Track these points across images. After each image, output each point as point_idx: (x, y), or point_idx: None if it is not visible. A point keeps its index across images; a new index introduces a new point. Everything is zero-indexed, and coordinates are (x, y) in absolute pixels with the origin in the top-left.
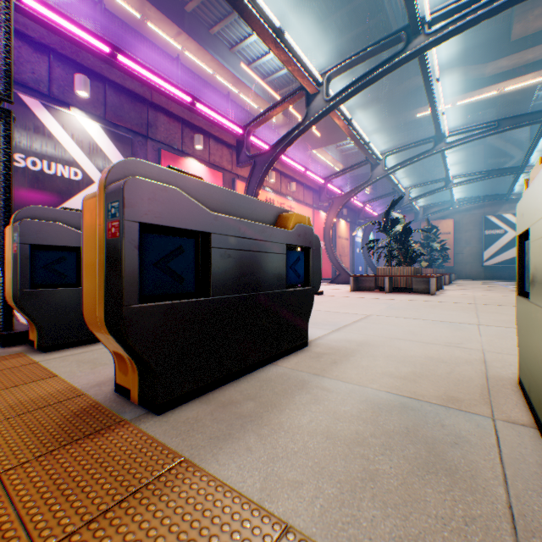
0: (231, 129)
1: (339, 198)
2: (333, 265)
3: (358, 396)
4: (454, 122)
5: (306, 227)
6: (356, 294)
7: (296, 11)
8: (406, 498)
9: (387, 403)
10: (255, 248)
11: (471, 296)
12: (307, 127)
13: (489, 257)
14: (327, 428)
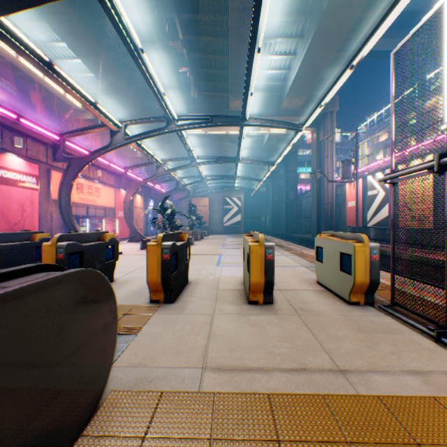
0: (50, 136)
1: (135, 184)
2: (131, 229)
3: (129, 290)
4: (210, 138)
5: (114, 238)
6: (143, 252)
7: (103, 47)
8: (133, 299)
9: (136, 290)
10: (96, 251)
11: (200, 249)
12: (112, 150)
13: (226, 221)
14: (120, 296)
